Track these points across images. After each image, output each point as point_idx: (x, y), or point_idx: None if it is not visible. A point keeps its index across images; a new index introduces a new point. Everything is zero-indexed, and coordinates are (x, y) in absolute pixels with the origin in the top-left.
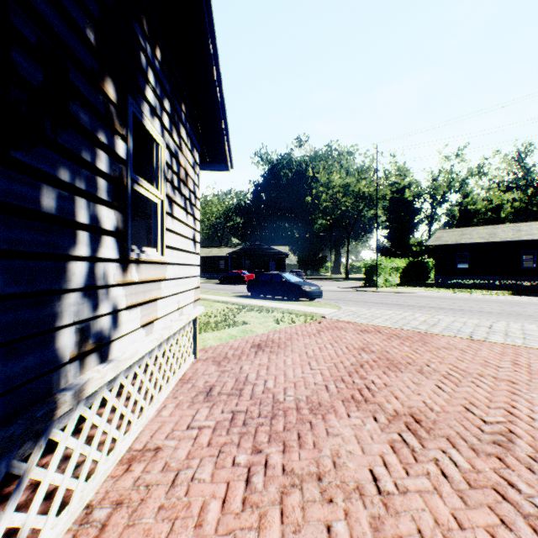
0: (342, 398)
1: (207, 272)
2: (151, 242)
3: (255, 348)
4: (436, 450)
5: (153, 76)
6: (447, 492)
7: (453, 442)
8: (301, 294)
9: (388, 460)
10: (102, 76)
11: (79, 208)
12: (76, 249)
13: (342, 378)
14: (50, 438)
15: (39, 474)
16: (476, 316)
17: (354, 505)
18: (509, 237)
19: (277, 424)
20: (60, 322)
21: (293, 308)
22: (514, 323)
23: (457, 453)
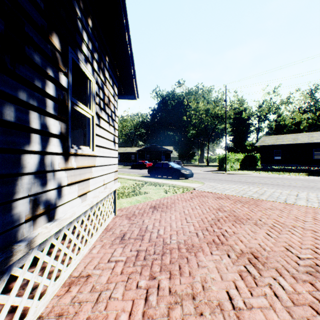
0: (207, 241)
1: (124, 162)
2: (86, 142)
3: (152, 208)
4: (269, 278)
5: (86, 37)
6: (279, 308)
7: (280, 272)
8: (180, 175)
9: (238, 284)
10: (50, 32)
11: (32, 118)
12: (30, 146)
13: (206, 228)
14: (11, 274)
15: (2, 299)
16: (287, 188)
17: (217, 318)
18: (306, 140)
19: (166, 259)
20: (17, 195)
21: (175, 184)
22: (311, 193)
23: (283, 280)
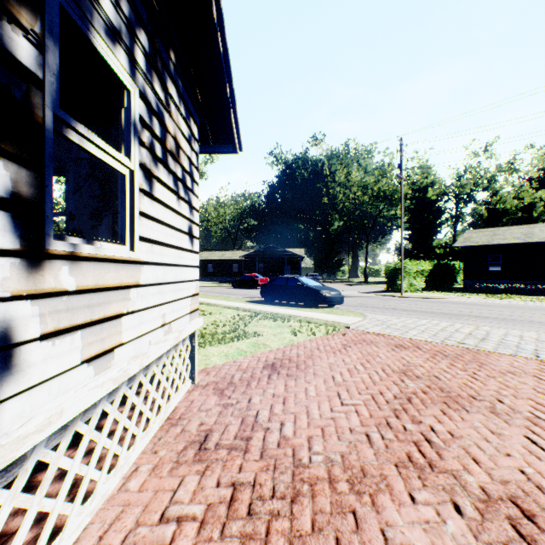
0: (394, 459)
1: (220, 276)
2: (118, 232)
3: (268, 369)
4: None
5: None
6: None
7: None
8: (320, 300)
9: None
10: None
11: None
12: None
13: (387, 421)
14: None
15: None
16: (529, 327)
17: None
18: None
19: (302, 516)
20: None
21: (312, 316)
22: None
23: None
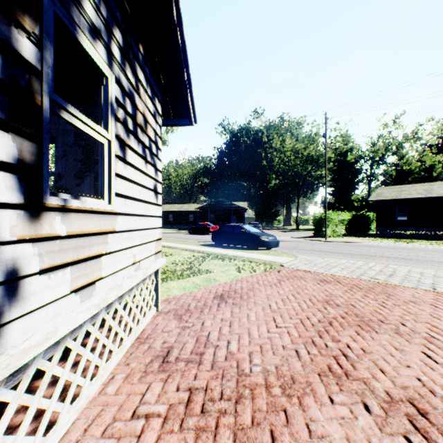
0: (318, 369)
1: (179, 224)
2: (98, 189)
3: (217, 299)
4: None
5: None
6: None
7: None
8: (259, 244)
9: None
10: None
11: None
12: None
13: (312, 340)
14: None
15: None
16: (428, 266)
17: None
18: None
19: (244, 414)
20: None
21: (253, 257)
22: None
23: None
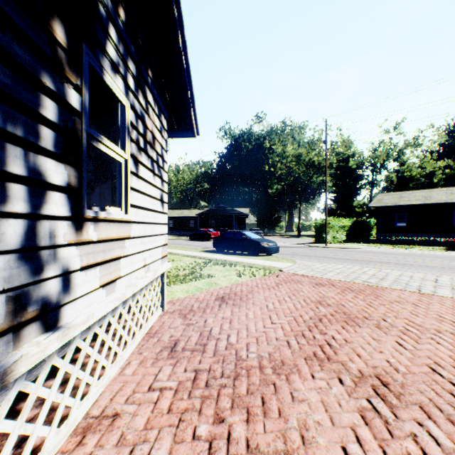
0: (304, 355)
1: (179, 230)
2: (116, 201)
3: (219, 301)
4: (412, 423)
5: (115, 34)
6: None
7: (428, 412)
8: (260, 250)
9: (361, 434)
10: (48, 15)
11: (12, 156)
12: (8, 204)
13: (303, 333)
14: None
15: None
16: (419, 270)
17: None
18: (443, 199)
19: (240, 386)
20: None
21: (253, 262)
22: None
23: (435, 426)
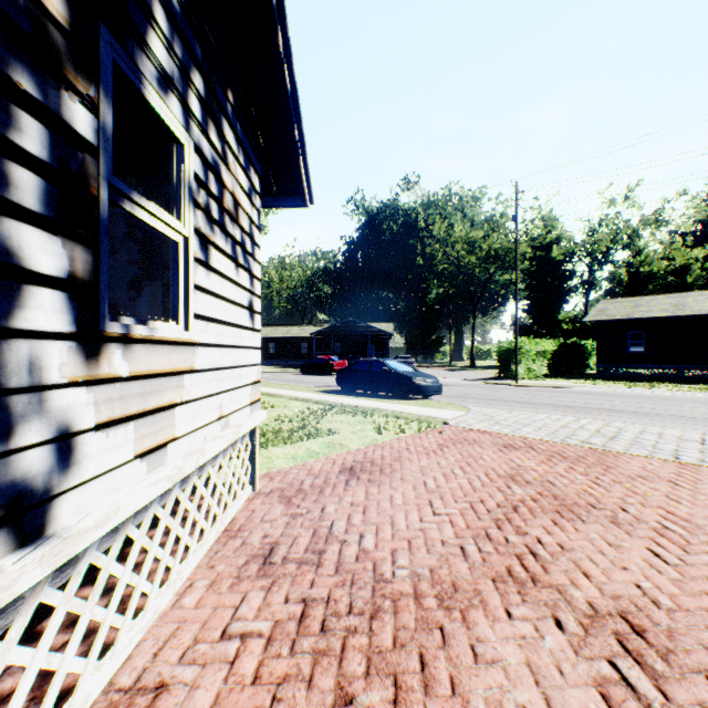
0: (492, 573)
1: (284, 358)
2: (169, 308)
3: (345, 474)
4: None
5: (165, 18)
6: None
7: None
8: (412, 389)
9: None
10: None
11: None
12: None
13: (487, 533)
14: None
15: None
16: (672, 423)
17: None
18: (705, 309)
19: (382, 632)
20: None
21: (401, 410)
22: None
23: None
